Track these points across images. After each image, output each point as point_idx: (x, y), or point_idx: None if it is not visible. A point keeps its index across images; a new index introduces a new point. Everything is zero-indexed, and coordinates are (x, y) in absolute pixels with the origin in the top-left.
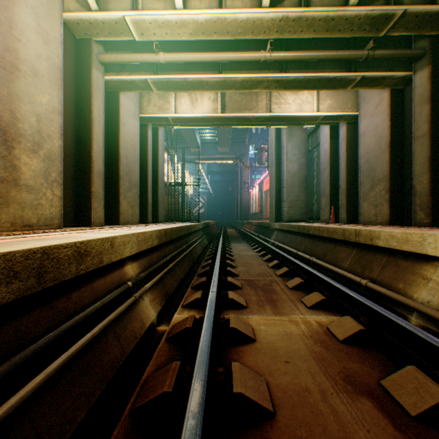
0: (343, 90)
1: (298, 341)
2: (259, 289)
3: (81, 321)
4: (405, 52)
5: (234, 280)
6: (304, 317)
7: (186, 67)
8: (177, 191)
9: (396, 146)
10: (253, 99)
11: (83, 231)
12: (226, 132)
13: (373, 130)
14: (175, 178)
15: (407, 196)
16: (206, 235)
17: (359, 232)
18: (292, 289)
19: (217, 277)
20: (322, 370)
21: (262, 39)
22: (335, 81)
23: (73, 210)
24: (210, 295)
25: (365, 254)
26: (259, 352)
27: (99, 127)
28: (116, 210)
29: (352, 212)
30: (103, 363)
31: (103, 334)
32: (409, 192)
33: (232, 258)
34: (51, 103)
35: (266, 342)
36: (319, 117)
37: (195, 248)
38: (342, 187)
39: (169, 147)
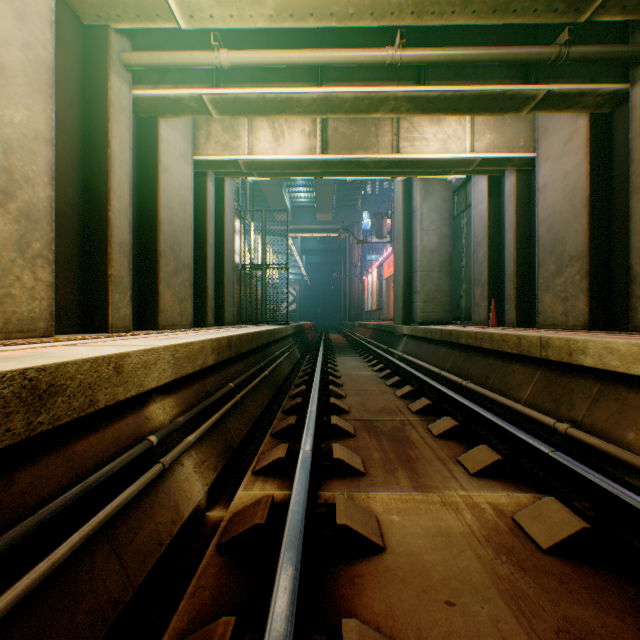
0: (515, 114)
1: (465, 551)
2: (384, 438)
3: (26, 537)
4: (619, 49)
5: (343, 421)
6: (468, 494)
7: (265, 76)
8: (254, 277)
9: (599, 204)
10: (371, 132)
11: (79, 342)
12: (328, 191)
13: (561, 180)
14: (251, 258)
15: (618, 284)
16: (298, 344)
17: (548, 342)
18: (439, 438)
19: (313, 419)
20: (522, 625)
21: (388, 26)
22: (504, 100)
23: (78, 306)
24: (300, 459)
25: (558, 378)
26: (394, 578)
27: (122, 171)
28: (153, 306)
29: (525, 310)
30: (77, 620)
31: (83, 552)
32: (622, 277)
33: (338, 382)
34: (31, 123)
35: (405, 553)
36: (475, 161)
37: (281, 365)
38: (509, 271)
39: (241, 211)
